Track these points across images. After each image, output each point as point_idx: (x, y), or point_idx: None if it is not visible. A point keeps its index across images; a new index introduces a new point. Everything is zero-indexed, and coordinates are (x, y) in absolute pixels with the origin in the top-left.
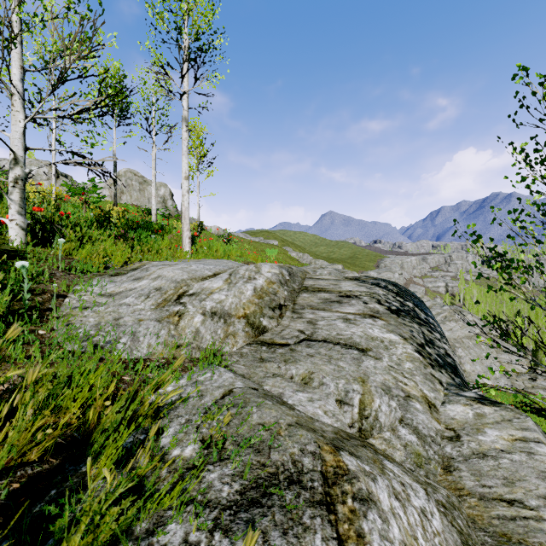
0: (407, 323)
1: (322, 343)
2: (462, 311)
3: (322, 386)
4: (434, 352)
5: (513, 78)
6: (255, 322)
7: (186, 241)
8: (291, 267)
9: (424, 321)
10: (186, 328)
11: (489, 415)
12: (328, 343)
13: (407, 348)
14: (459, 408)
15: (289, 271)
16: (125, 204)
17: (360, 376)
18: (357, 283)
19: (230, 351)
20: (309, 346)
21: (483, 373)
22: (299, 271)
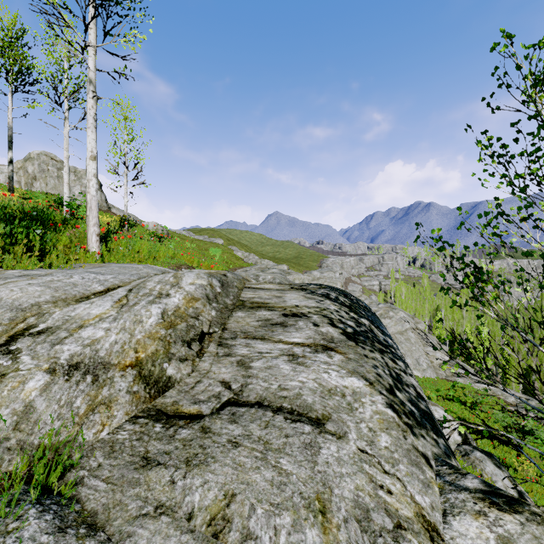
0: (368, 354)
1: (255, 410)
2: (395, 309)
3: (248, 542)
4: (406, 398)
5: (493, 47)
6: (153, 373)
7: (92, 239)
8: (226, 274)
9: (384, 344)
10: (1, 408)
11: (518, 539)
12: (264, 409)
13: (377, 402)
14: (471, 526)
15: (222, 281)
16: (27, 190)
17: (317, 492)
18: (305, 295)
19: (95, 438)
20: (234, 419)
21: (413, 365)
22: (237, 279)
